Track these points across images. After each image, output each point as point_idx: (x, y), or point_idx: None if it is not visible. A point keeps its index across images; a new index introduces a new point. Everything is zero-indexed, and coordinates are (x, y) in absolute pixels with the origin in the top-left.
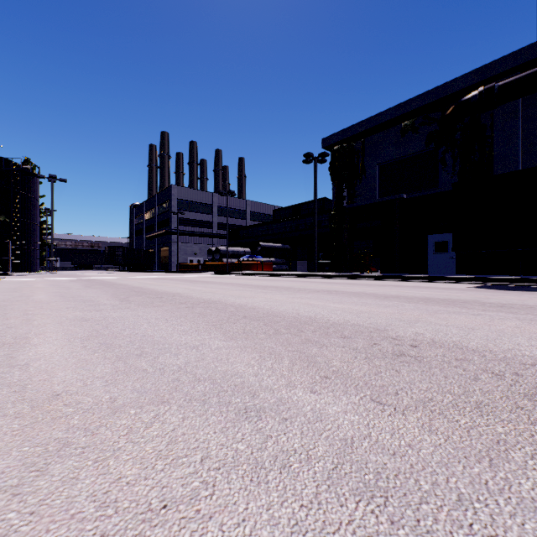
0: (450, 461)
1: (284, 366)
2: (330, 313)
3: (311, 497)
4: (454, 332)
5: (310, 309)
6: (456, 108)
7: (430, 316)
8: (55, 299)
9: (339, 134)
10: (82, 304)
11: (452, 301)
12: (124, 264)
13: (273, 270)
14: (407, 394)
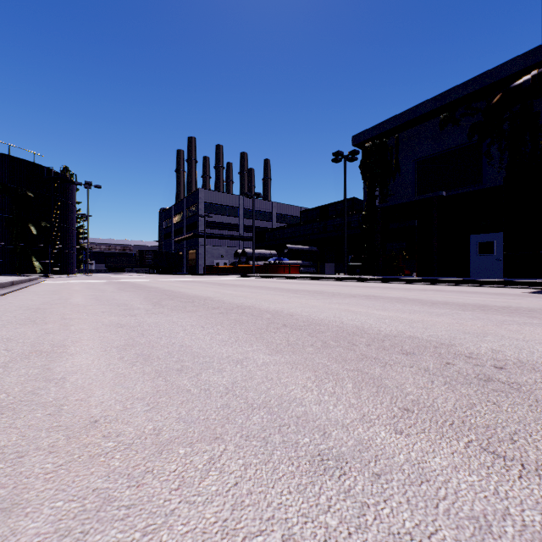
0: None
1: (349, 391)
2: (377, 322)
3: None
4: (540, 350)
5: (353, 316)
6: (504, 96)
7: (497, 328)
8: (91, 303)
9: (371, 130)
10: (117, 309)
11: (514, 309)
12: (154, 267)
13: (300, 273)
14: (528, 442)
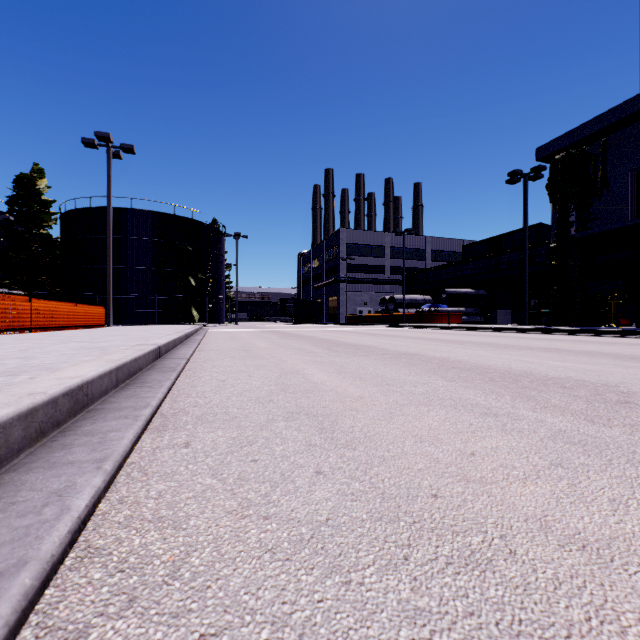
0: (636, 444)
1: (507, 399)
2: (548, 369)
3: (537, 440)
4: None
5: (523, 365)
6: None
7: None
8: (276, 347)
9: (563, 138)
10: (302, 352)
11: None
12: (294, 316)
13: (463, 322)
14: (618, 421)
